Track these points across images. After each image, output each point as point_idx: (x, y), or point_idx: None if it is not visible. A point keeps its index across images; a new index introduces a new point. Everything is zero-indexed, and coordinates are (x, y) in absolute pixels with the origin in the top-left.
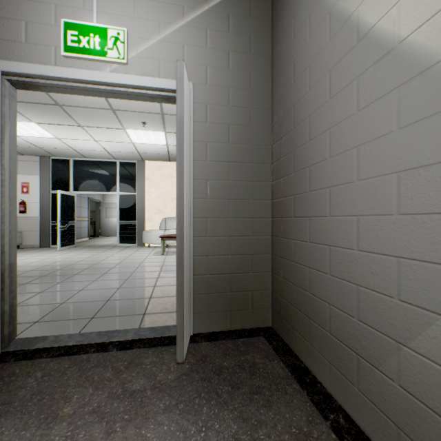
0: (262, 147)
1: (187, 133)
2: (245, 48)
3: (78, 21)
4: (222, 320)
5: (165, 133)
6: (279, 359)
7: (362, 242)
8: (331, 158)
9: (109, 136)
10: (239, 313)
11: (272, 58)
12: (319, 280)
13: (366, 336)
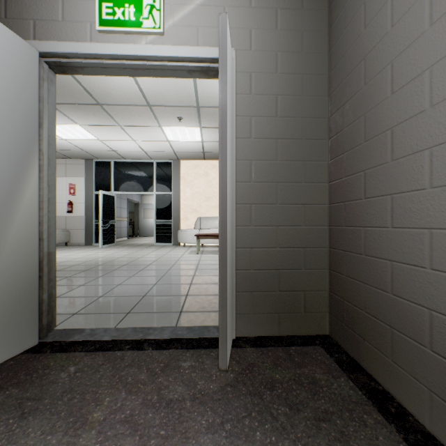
0: (317, 119)
1: (230, 103)
2: (296, 4)
3: None
4: (268, 324)
5: (200, 128)
6: (346, 376)
7: None
8: (434, 107)
9: (146, 135)
10: (289, 316)
11: (330, 11)
12: (409, 276)
13: None
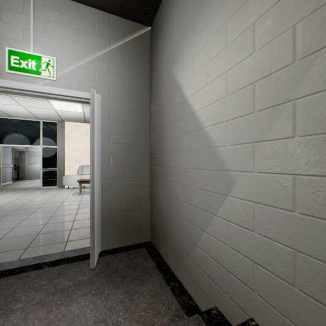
0: (145, 134)
1: (97, 128)
2: (135, 75)
3: (19, 49)
4: (120, 240)
5: (82, 105)
6: (151, 259)
7: (184, 197)
8: (174, 153)
9: (34, 104)
10: (131, 235)
11: (151, 82)
12: (170, 215)
13: (185, 242)
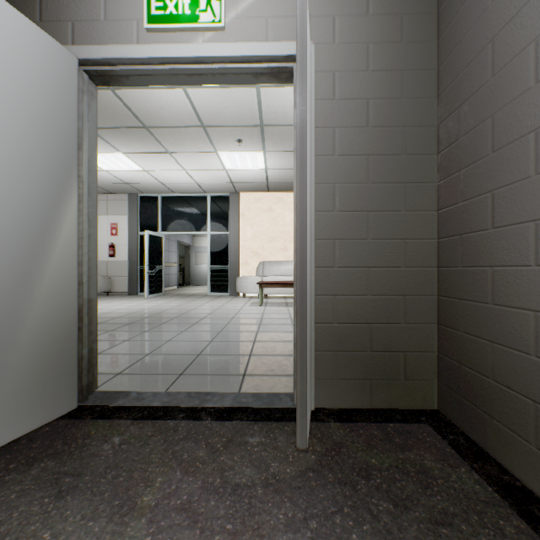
0: (422, 128)
1: (309, 110)
2: None
3: None
4: (357, 393)
5: (264, 153)
6: (468, 466)
7: None
8: None
9: (199, 163)
10: (384, 384)
11: None
12: None
13: None
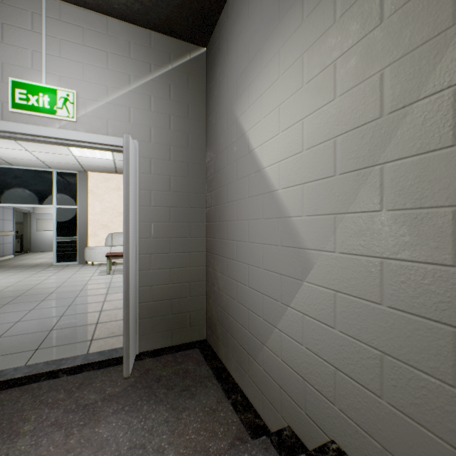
0: (199, 194)
1: (133, 187)
2: (184, 113)
3: (26, 79)
4: (164, 339)
5: None
6: (207, 364)
7: (250, 282)
8: (237, 221)
9: (45, 148)
10: (179, 331)
11: (206, 123)
12: (232, 304)
13: (251, 341)
